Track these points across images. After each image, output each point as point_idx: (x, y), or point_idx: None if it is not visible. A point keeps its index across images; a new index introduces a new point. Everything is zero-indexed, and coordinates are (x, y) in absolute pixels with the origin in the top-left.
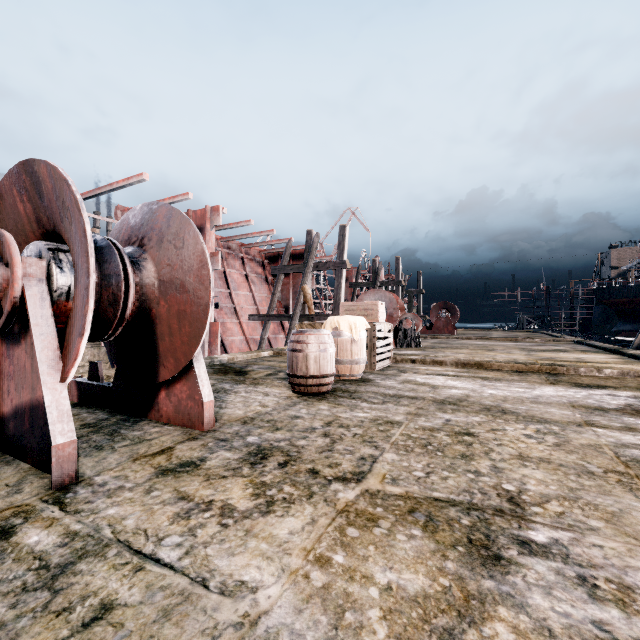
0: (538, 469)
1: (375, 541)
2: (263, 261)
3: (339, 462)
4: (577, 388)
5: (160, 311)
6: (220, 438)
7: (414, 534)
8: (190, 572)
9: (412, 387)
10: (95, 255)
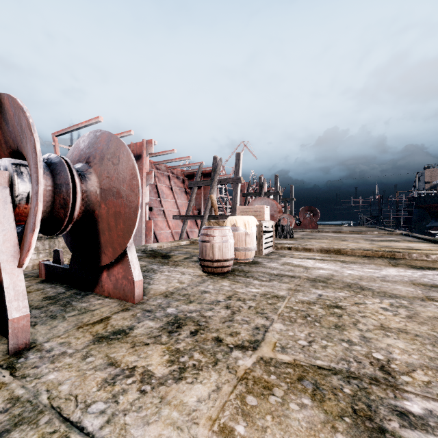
0: (399, 339)
1: (271, 410)
2: (183, 178)
3: (238, 331)
4: (413, 269)
5: (101, 212)
6: (146, 309)
7: (305, 403)
8: None
9: (290, 268)
10: (50, 169)
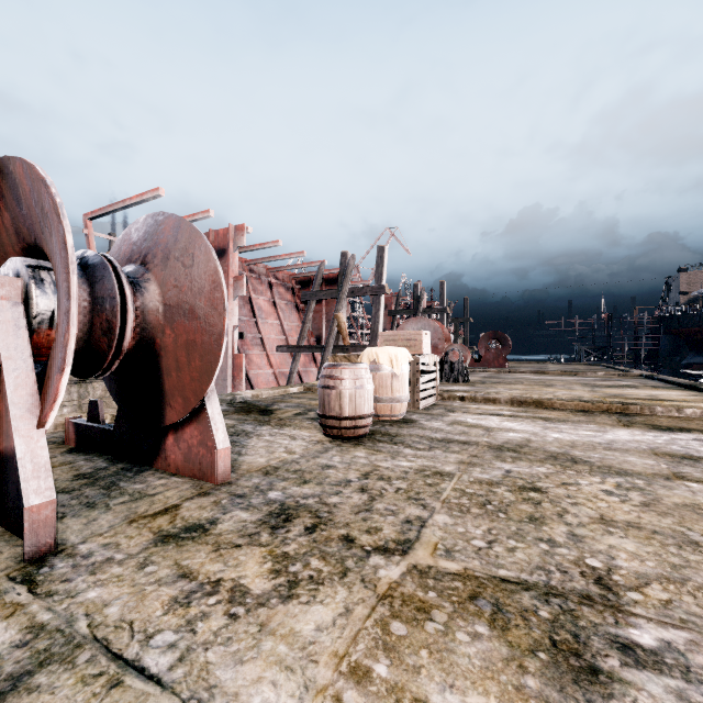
0: (627, 537)
1: (428, 642)
2: (293, 286)
3: (379, 526)
4: (656, 431)
5: (165, 341)
6: (236, 493)
7: (479, 632)
8: (182, 690)
9: (463, 429)
10: (86, 274)
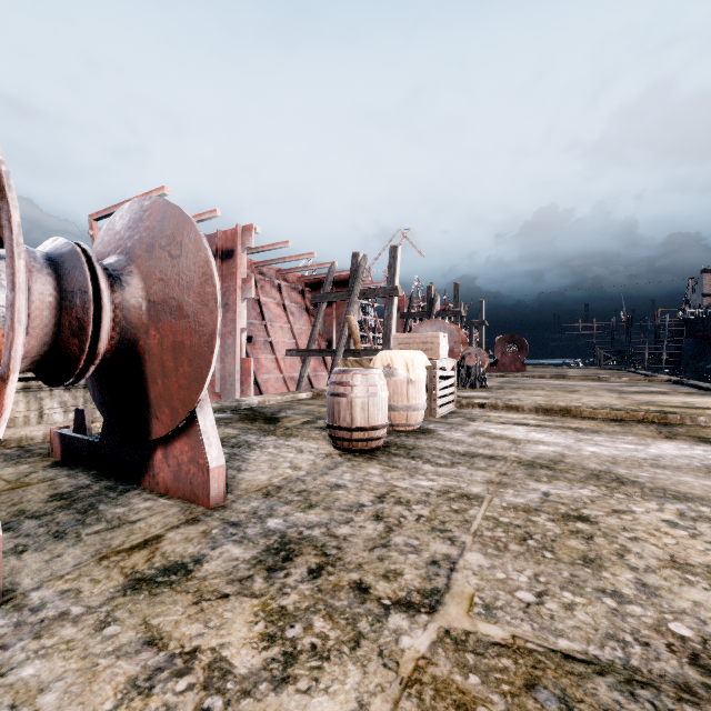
0: None
1: None
2: (303, 289)
3: (399, 569)
4: (705, 445)
5: (150, 343)
6: (230, 520)
7: None
8: None
9: (486, 441)
10: (53, 264)
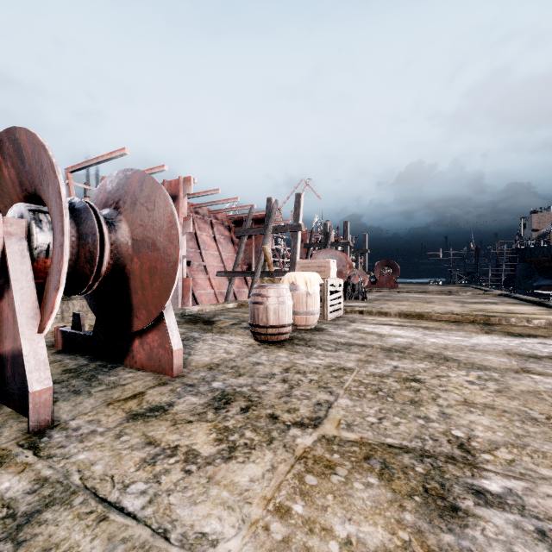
0: (484, 415)
1: (333, 490)
2: (229, 225)
3: (297, 407)
4: (510, 337)
5: (133, 267)
6: (188, 383)
7: (371, 482)
8: (152, 522)
9: (361, 336)
10: (73, 216)
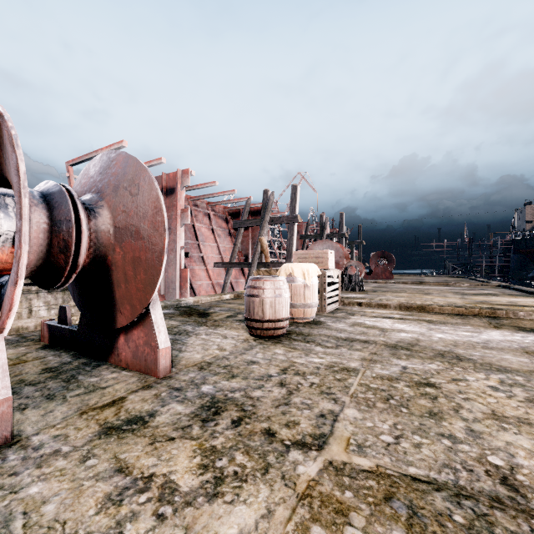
0: (521, 434)
1: None
2: (226, 217)
3: (297, 420)
4: (522, 332)
5: (116, 258)
6: (174, 387)
7: None
8: None
9: (362, 330)
10: (46, 200)
